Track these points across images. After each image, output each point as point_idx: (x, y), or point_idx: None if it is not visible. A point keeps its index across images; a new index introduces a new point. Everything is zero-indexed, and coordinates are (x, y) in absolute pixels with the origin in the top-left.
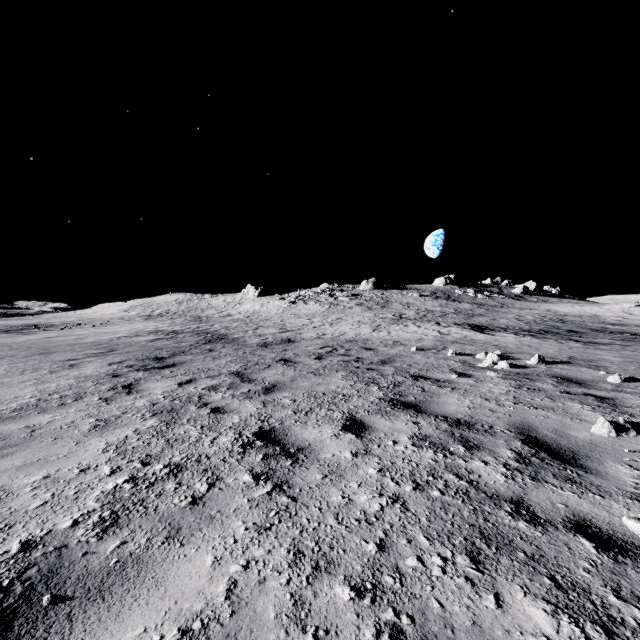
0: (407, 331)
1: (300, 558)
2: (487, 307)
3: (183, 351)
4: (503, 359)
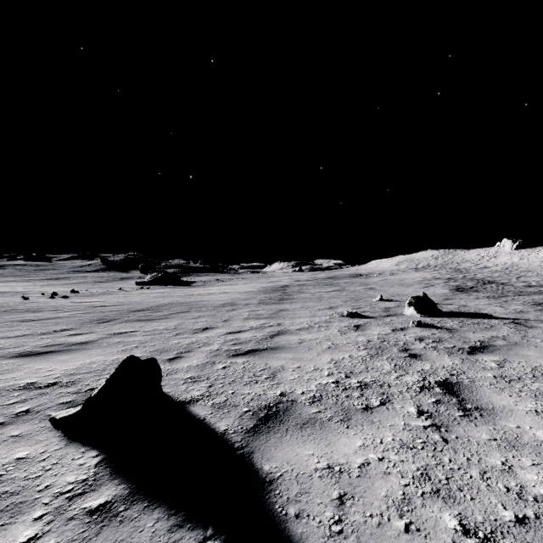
0: None
1: None
2: None
3: (473, 287)
4: None
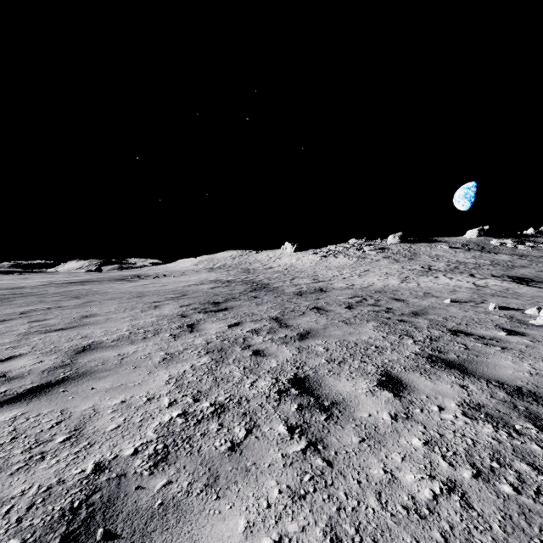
0: (438, 283)
1: None
2: (530, 258)
3: (234, 297)
4: None
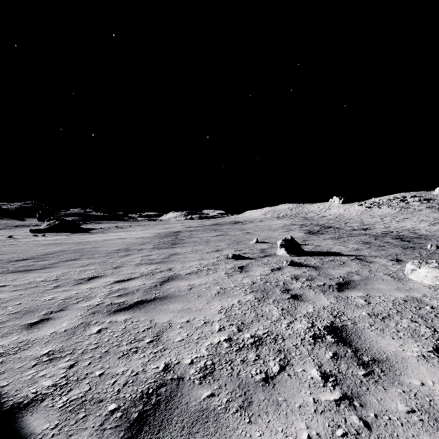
0: None
1: (371, 246)
2: None
3: (319, 230)
4: None
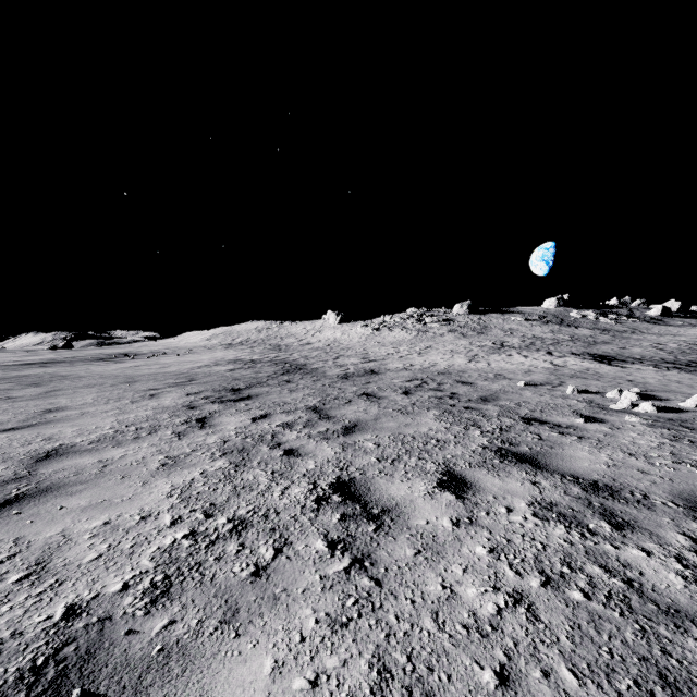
0: (511, 362)
1: (386, 680)
2: (613, 333)
3: (260, 382)
4: (644, 399)
